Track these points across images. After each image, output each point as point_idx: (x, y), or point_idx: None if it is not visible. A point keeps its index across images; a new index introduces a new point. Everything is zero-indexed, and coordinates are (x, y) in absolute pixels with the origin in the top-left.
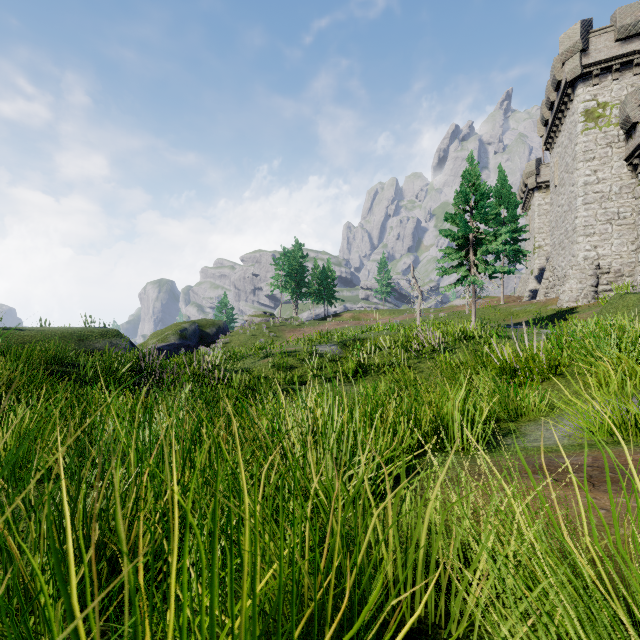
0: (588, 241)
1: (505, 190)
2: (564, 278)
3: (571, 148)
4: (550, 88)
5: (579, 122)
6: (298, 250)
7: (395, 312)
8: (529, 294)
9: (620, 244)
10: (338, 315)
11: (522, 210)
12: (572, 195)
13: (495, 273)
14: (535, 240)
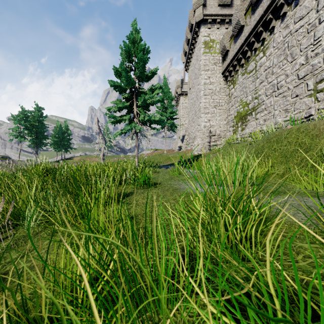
0: (206, 116)
1: (167, 89)
2: (194, 138)
3: (198, 64)
4: (188, 31)
5: (202, 47)
6: (38, 111)
7: (109, 157)
8: (178, 148)
9: (220, 120)
10: (71, 158)
11: (175, 106)
12: (198, 90)
13: (153, 123)
14: (181, 121)
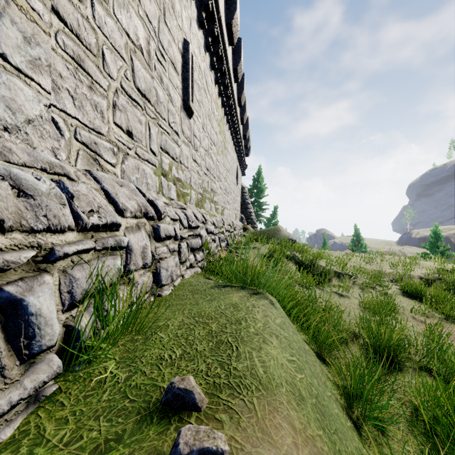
0: None
1: None
2: None
3: None
4: None
5: None
6: None
7: None
8: None
9: None
10: None
11: None
12: None
13: None
14: None
